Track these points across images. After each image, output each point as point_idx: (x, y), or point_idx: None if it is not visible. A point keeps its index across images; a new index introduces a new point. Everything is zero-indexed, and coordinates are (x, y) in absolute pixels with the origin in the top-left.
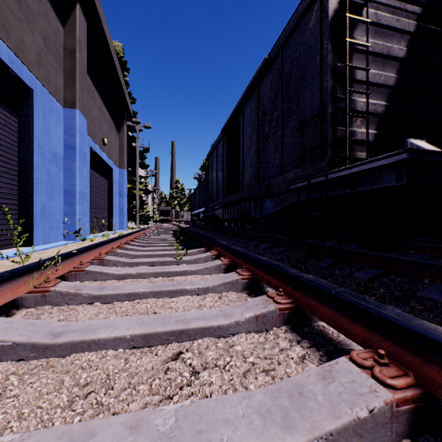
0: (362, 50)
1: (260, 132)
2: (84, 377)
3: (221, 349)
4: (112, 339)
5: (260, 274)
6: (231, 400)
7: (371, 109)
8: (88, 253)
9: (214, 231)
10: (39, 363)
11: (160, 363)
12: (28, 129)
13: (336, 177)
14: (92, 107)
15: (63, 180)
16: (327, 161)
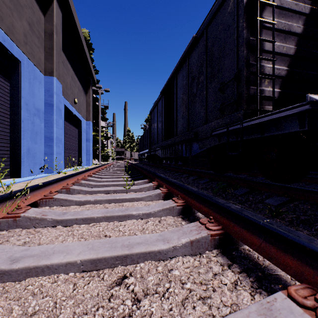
0: (269, 27)
1: (189, 93)
2: (33, 305)
3: (160, 273)
4: (63, 264)
5: (192, 202)
6: None
7: (276, 73)
8: (57, 183)
9: (155, 166)
10: None
11: (105, 289)
12: (17, 91)
13: (250, 125)
14: (66, 75)
15: (44, 129)
16: (242, 113)
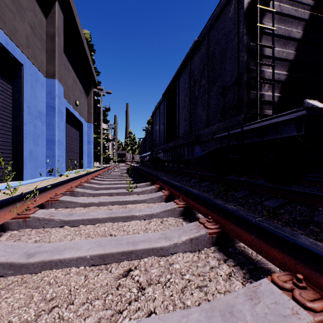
0: (269, 33)
1: (191, 96)
2: (50, 292)
3: (163, 266)
4: (75, 258)
5: (193, 204)
6: (172, 318)
7: (276, 77)
8: (62, 186)
9: (157, 169)
10: (15, 279)
11: (113, 279)
12: (19, 94)
13: (250, 129)
14: (67, 78)
15: (46, 131)
16: (243, 117)
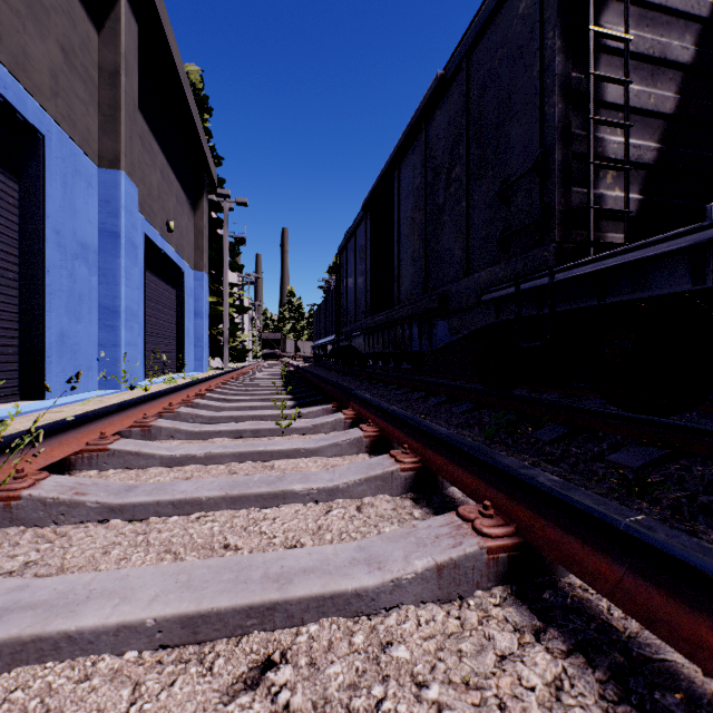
0: (616, 50)
1: (428, 205)
2: None
3: (361, 652)
4: (111, 629)
5: (438, 461)
6: None
7: (632, 155)
8: (121, 414)
9: (350, 373)
10: None
11: (215, 700)
12: (36, 202)
13: (571, 278)
14: (148, 169)
15: (99, 289)
16: (554, 250)
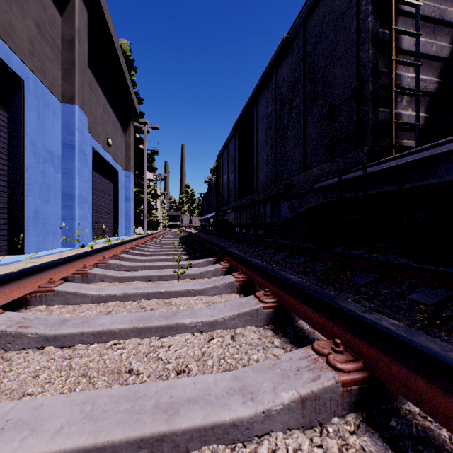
0: (409, 13)
1: (277, 125)
2: None
3: None
4: None
5: (291, 302)
6: None
7: (420, 86)
8: (67, 265)
9: (225, 237)
10: None
11: None
12: (19, 124)
13: (379, 171)
14: (94, 105)
15: (61, 182)
16: (366, 151)
